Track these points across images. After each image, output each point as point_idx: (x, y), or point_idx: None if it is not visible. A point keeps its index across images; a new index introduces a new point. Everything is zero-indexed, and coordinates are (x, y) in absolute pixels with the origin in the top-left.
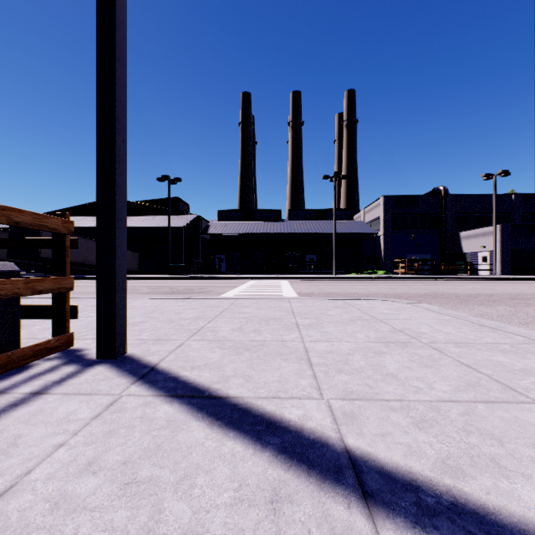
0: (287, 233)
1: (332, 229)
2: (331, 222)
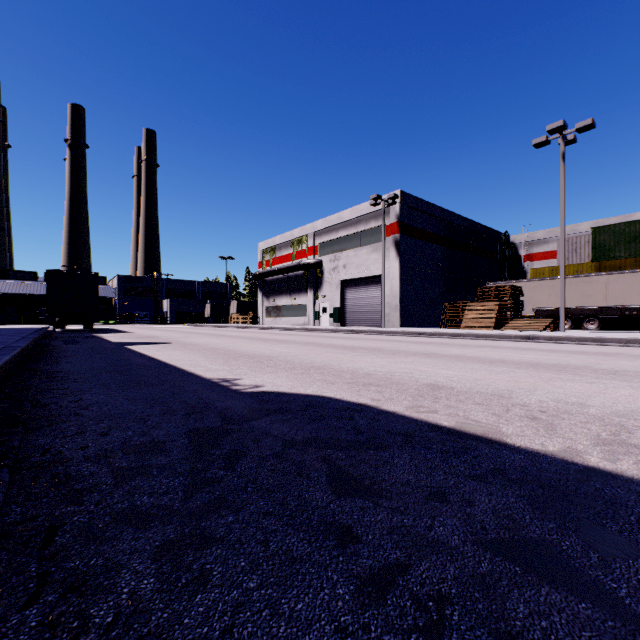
0: (40, 294)
1: None
2: None
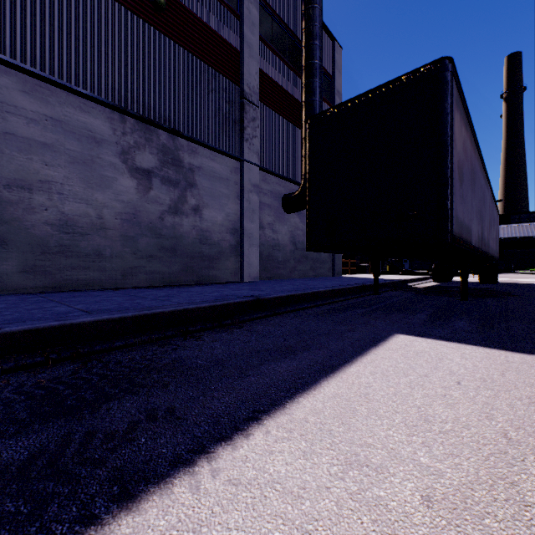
0: None
1: (506, 234)
2: (511, 227)
